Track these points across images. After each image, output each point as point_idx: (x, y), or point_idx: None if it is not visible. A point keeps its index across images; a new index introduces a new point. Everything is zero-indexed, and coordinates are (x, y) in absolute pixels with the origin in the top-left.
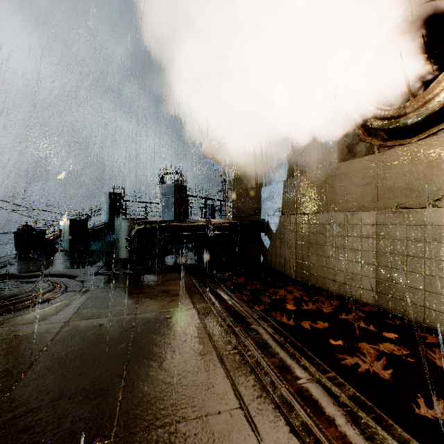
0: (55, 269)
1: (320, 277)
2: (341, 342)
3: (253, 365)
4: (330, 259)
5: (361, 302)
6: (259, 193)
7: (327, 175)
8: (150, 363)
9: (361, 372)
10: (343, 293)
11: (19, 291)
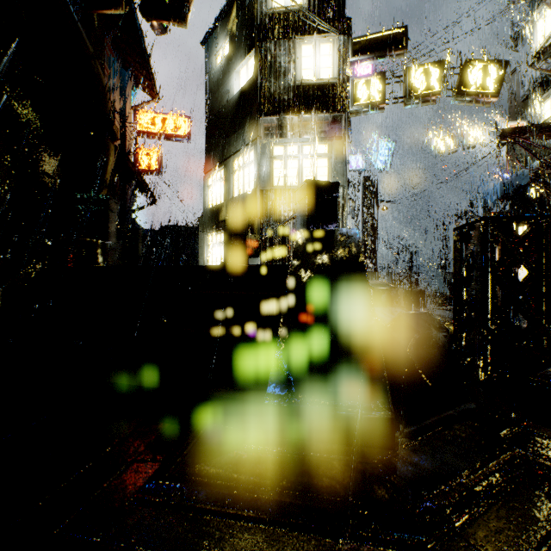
0: None
1: None
2: None
3: None
4: None
5: None
6: None
7: None
8: None
9: None
10: None
11: None
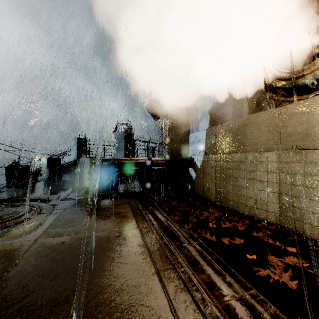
0: (34, 195)
1: (235, 201)
2: (255, 256)
3: (186, 281)
4: (242, 188)
5: (267, 221)
6: (187, 138)
7: (240, 124)
8: (100, 278)
9: (273, 282)
10: (252, 214)
11: (2, 214)
